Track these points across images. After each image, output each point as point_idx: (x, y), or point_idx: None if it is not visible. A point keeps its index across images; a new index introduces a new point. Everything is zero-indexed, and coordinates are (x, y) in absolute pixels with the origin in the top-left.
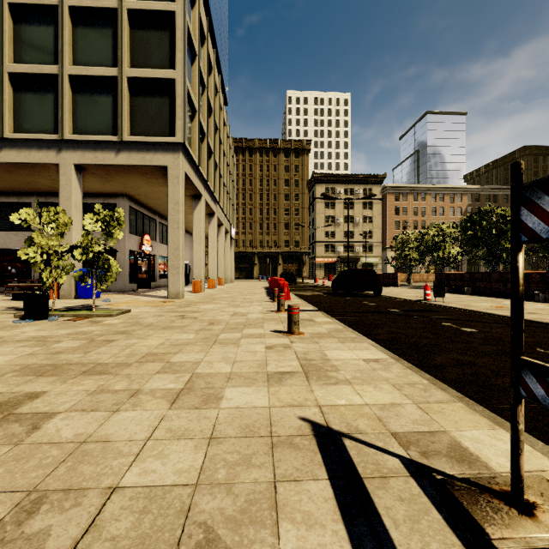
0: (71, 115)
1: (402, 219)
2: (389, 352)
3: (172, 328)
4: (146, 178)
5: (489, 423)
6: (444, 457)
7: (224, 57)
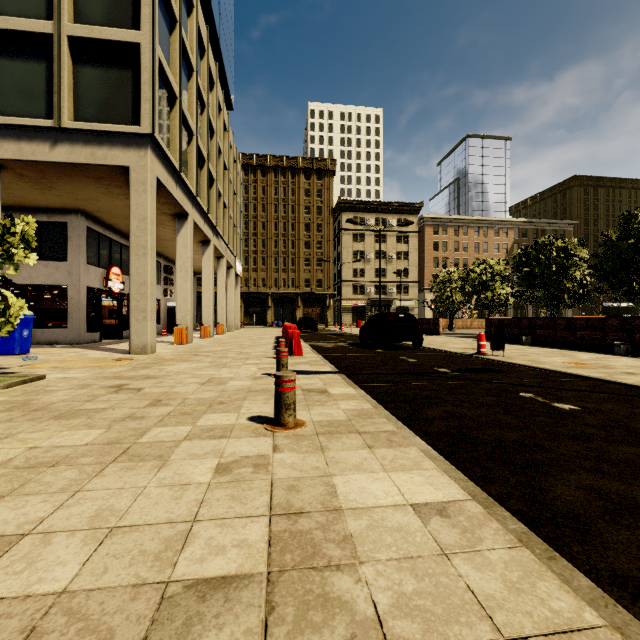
0: None
1: (442, 255)
2: (462, 478)
3: (76, 414)
4: (103, 186)
5: None
6: None
7: (227, 49)
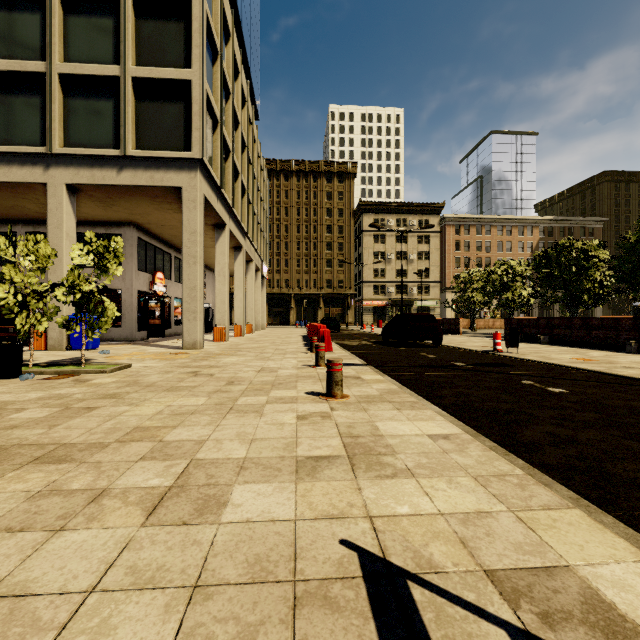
0: (62, 123)
1: (464, 255)
2: (461, 424)
3: (179, 389)
4: (156, 203)
5: (631, 548)
6: (581, 626)
7: (254, 62)
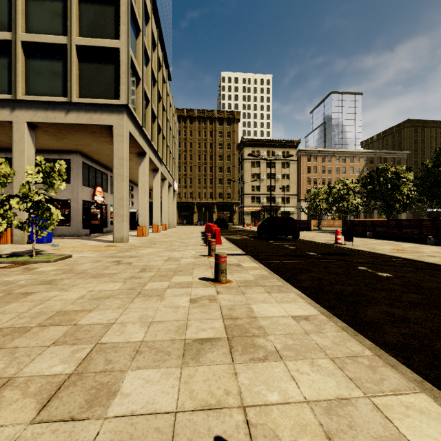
0: (24, 78)
1: (313, 176)
2: (317, 306)
3: (102, 275)
4: (95, 137)
5: None
6: None
7: (168, 40)
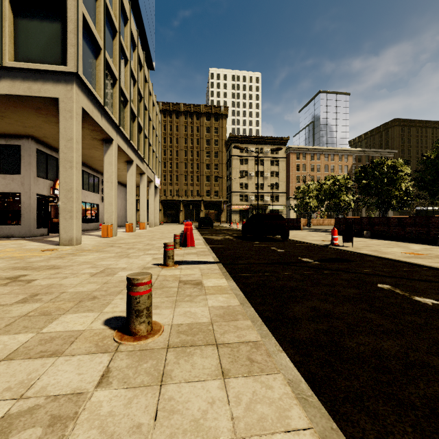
0: None
1: (302, 174)
2: None
3: None
4: (42, 115)
5: None
6: None
7: (149, 25)
